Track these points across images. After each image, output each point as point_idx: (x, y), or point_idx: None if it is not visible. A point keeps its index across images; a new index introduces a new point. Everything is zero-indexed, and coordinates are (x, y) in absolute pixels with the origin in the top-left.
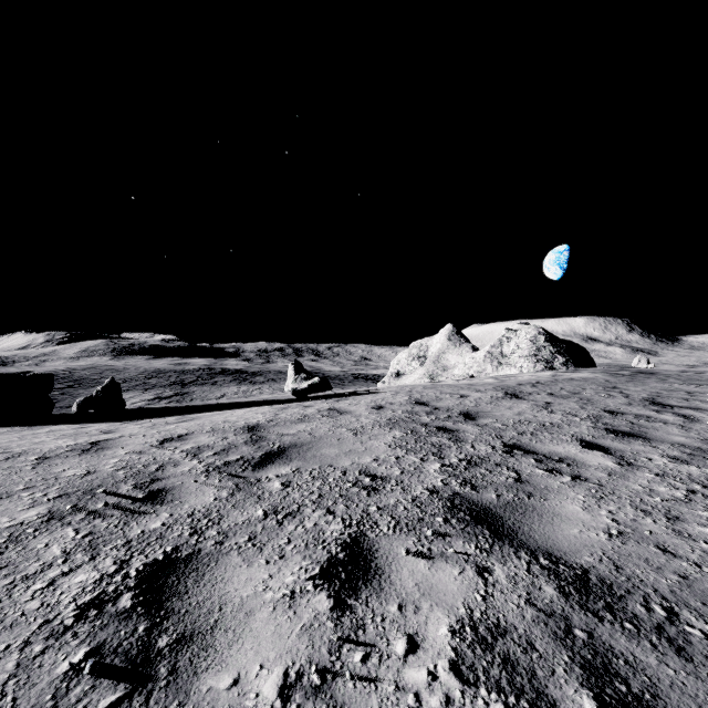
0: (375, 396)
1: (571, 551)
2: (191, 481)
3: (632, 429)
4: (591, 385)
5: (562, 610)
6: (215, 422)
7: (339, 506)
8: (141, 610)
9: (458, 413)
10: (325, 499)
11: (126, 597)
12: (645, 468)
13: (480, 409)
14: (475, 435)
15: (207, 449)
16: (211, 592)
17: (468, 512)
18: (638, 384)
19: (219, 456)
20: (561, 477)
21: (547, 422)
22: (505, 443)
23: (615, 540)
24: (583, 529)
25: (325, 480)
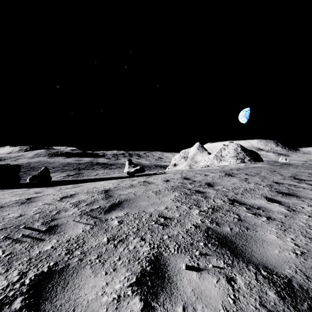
0: (165, 175)
1: (278, 265)
2: (71, 221)
3: (289, 191)
4: (264, 170)
5: (283, 310)
6: (89, 187)
7: (147, 235)
8: (24, 311)
9: (204, 183)
10: (140, 231)
11: (18, 301)
12: (302, 212)
13: (215, 181)
14: (214, 194)
15: (83, 202)
16: (70, 296)
17: (216, 239)
18: (285, 169)
19: (88, 206)
20: (261, 218)
21: (247, 188)
22: (229, 198)
23: (300, 257)
24: (280, 250)
25: (141, 220)
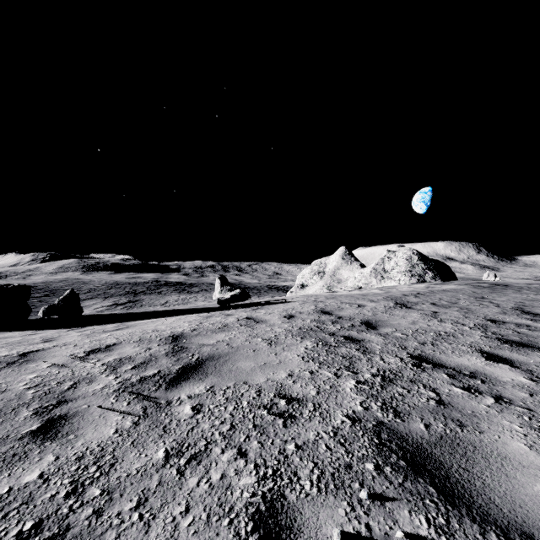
0: (286, 305)
1: None
2: (95, 407)
3: (521, 339)
4: (463, 296)
5: None
6: (145, 330)
7: (252, 442)
8: None
9: (360, 322)
10: (237, 432)
11: None
12: None
13: (378, 318)
14: (380, 345)
15: (128, 362)
16: None
17: (401, 454)
18: (501, 295)
19: (137, 370)
20: (483, 398)
21: (441, 331)
22: (410, 354)
23: None
24: None
25: (239, 403)
